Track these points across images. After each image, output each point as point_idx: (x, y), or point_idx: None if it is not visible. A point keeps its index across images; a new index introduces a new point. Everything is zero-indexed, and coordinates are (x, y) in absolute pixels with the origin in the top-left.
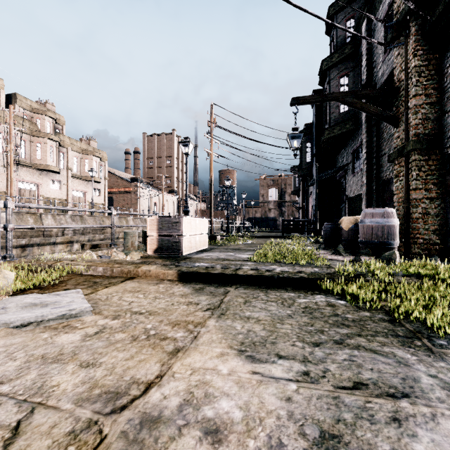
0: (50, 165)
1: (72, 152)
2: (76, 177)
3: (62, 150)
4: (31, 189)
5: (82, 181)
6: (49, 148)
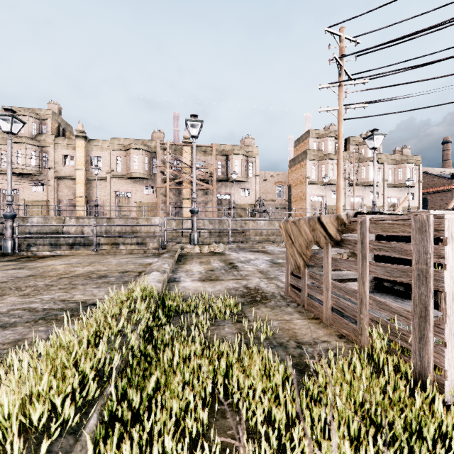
0: (371, 181)
1: (387, 165)
2: (391, 186)
3: (379, 166)
4: (358, 201)
5: (396, 189)
6: (370, 168)
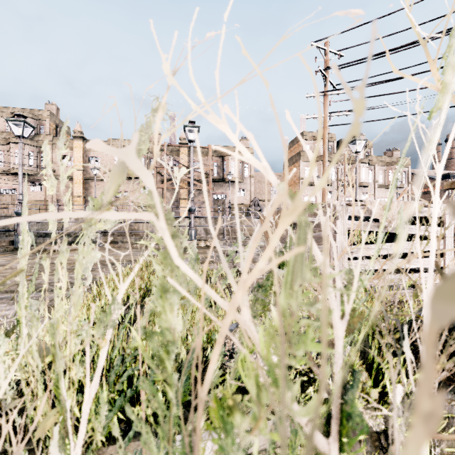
0: (362, 182)
1: (378, 167)
2: (381, 187)
3: (370, 168)
4: None
5: (386, 190)
6: (361, 169)
